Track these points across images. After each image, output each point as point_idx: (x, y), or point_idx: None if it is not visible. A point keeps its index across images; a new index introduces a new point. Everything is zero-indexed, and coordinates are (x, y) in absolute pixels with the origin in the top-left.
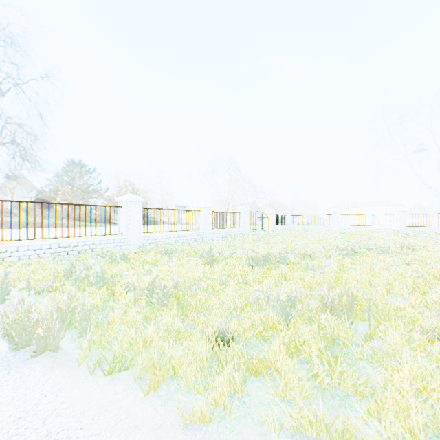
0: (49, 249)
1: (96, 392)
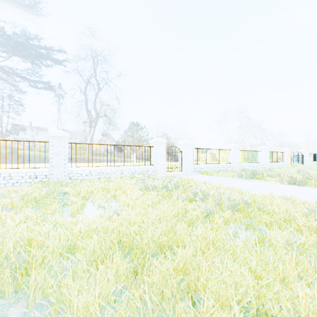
0: (211, 168)
1: None
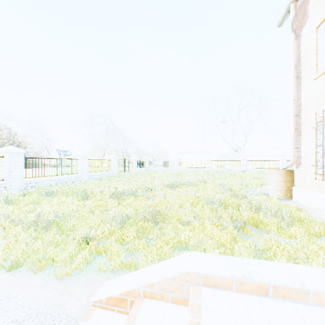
0: None
1: (3, 280)
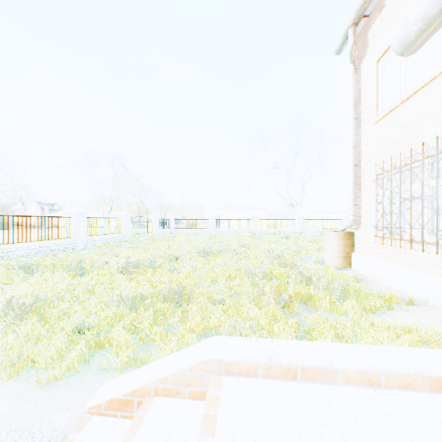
0: None
1: None
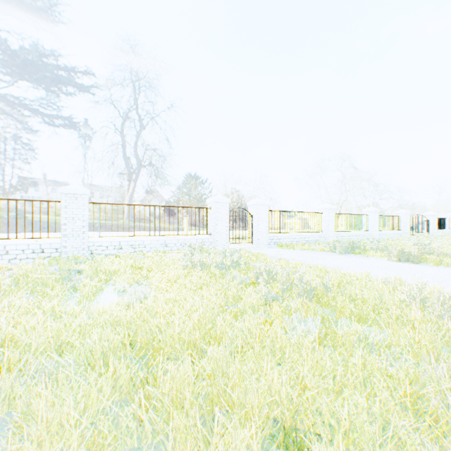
0: (294, 238)
1: None
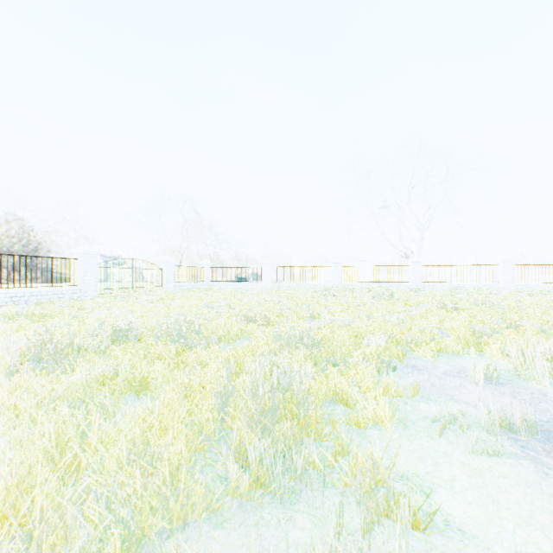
0: None
1: None
